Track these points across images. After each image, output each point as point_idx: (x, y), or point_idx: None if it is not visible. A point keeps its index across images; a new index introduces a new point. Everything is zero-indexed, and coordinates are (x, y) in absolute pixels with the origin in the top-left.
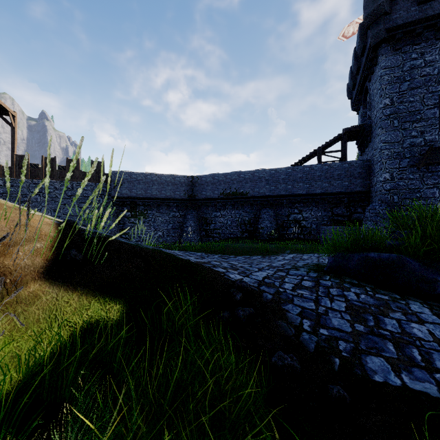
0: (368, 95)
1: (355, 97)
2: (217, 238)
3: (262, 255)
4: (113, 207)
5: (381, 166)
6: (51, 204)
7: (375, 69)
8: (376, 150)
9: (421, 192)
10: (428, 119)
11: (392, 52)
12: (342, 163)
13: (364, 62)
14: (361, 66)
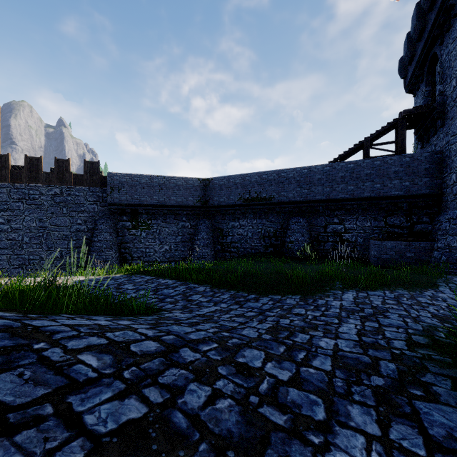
0: (438, 64)
1: (412, 73)
2: (235, 253)
3: (300, 294)
4: (111, 217)
5: None
6: (36, 213)
7: (453, 23)
8: (456, 136)
9: None
10: None
11: None
12: (400, 156)
13: (433, 18)
14: (428, 26)
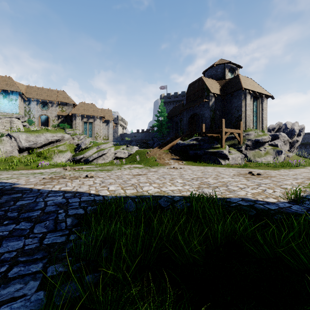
0: None
1: None
2: None
3: None
4: None
5: None
6: None
7: None
8: None
9: None
10: None
11: None
12: None
13: None
14: None
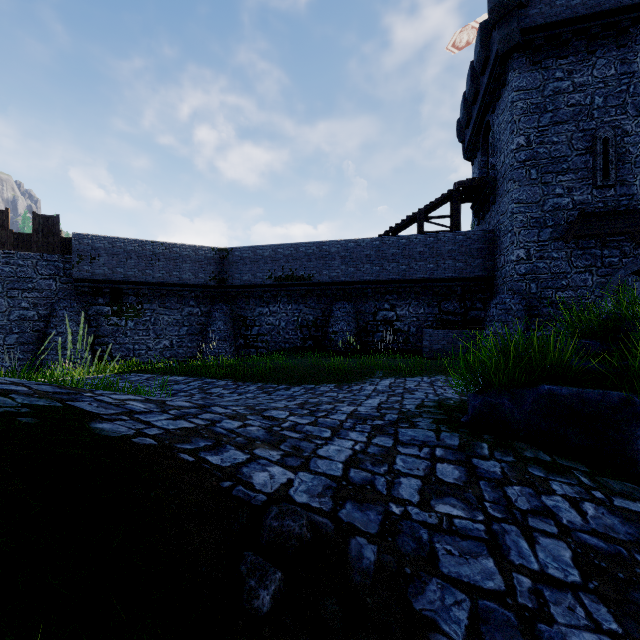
0: (490, 134)
1: (469, 138)
2: (264, 349)
3: (336, 382)
4: (78, 298)
5: (512, 239)
6: None
7: (502, 93)
8: (504, 215)
9: (568, 279)
10: (578, 171)
11: (528, 67)
12: (454, 233)
13: (485, 83)
14: (481, 90)
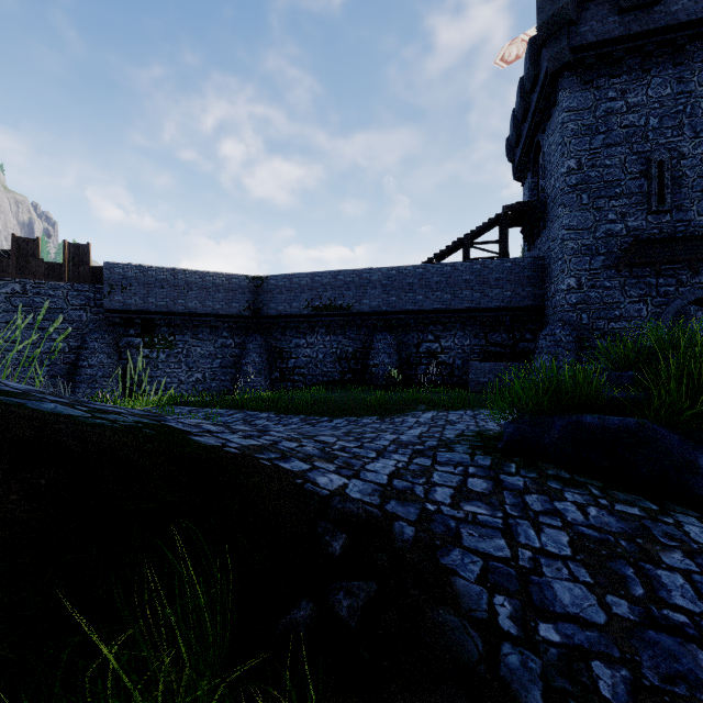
0: (541, 155)
1: (519, 158)
2: (300, 382)
3: (378, 415)
4: (109, 329)
5: (563, 267)
6: None
7: (552, 113)
8: (554, 242)
9: (621, 309)
10: (632, 195)
11: (579, 86)
12: (501, 260)
13: (535, 102)
14: (531, 108)
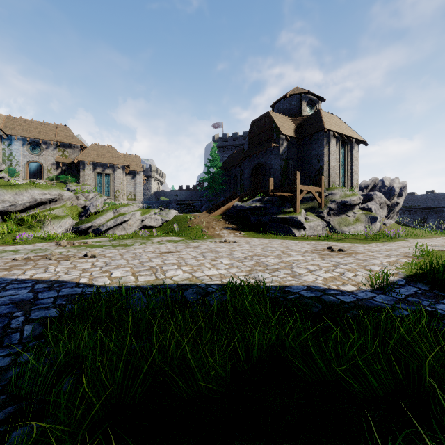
0: None
1: None
2: None
3: None
4: None
5: None
6: None
7: None
8: None
9: None
10: None
11: None
12: None
13: None
14: None
